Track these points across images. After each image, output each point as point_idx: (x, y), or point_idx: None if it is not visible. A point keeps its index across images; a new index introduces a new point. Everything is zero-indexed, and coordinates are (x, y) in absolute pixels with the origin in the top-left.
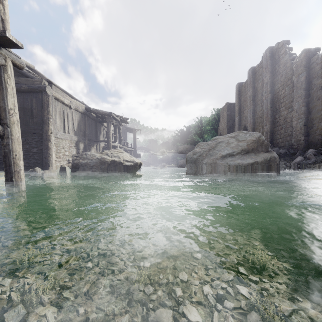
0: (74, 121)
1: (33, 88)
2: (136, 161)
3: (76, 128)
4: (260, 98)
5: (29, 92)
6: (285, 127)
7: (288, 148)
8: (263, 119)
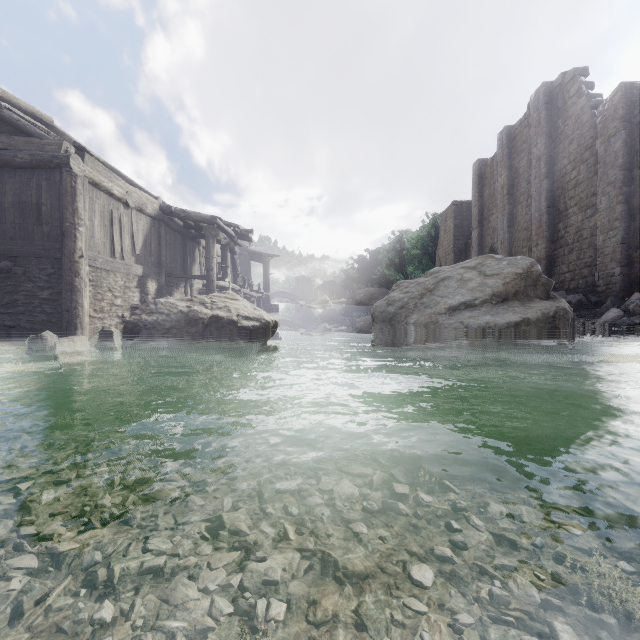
0: (135, 233)
1: (42, 159)
2: (265, 318)
3: (139, 249)
4: (524, 190)
5: (33, 168)
6: (578, 247)
7: (584, 291)
8: (532, 233)
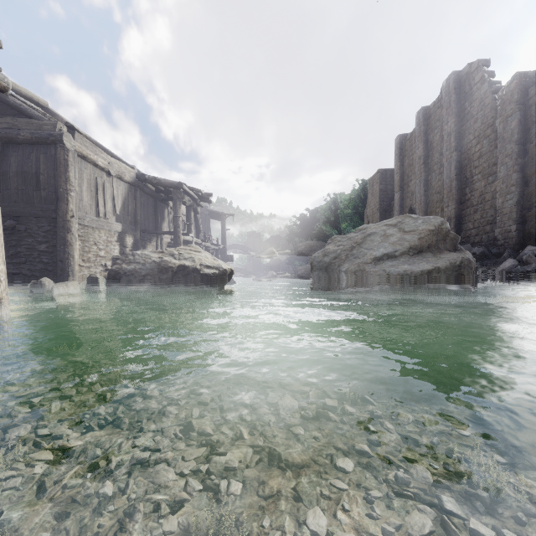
0: (115, 196)
1: (40, 136)
2: (223, 266)
3: (119, 210)
4: (437, 160)
5: (33, 144)
6: (481, 208)
7: (487, 244)
8: (444, 196)
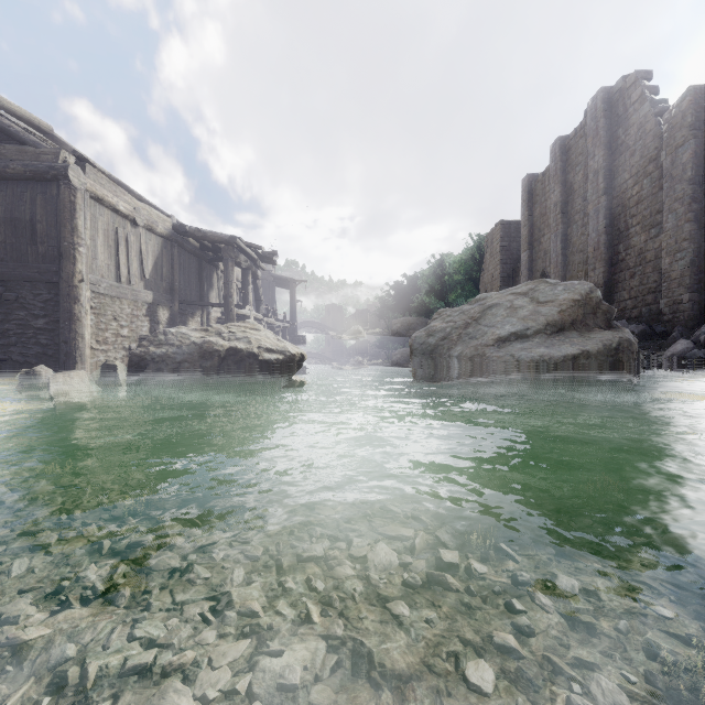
0: (144, 254)
1: (36, 170)
2: (290, 350)
3: (149, 273)
4: (580, 208)
5: (27, 180)
6: (640, 271)
7: (648, 320)
8: (589, 255)
